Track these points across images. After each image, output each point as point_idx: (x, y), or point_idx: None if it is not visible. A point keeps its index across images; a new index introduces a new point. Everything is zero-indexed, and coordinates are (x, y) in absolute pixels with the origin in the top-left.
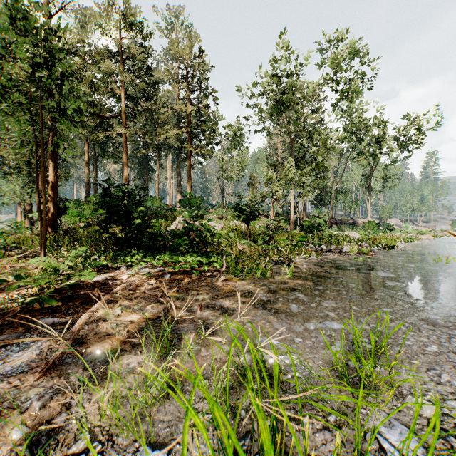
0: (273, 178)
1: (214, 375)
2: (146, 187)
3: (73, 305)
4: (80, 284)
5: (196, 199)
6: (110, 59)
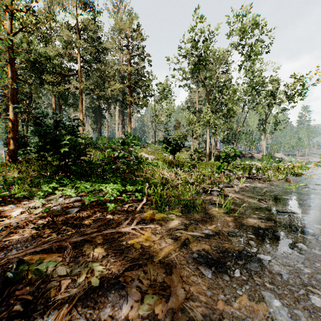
0: (193, 121)
1: None
2: (99, 129)
3: None
4: None
5: (134, 137)
6: (69, 30)
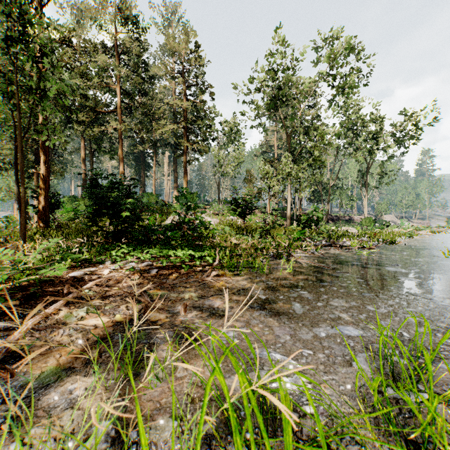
0: (269, 173)
1: (173, 446)
2: (143, 183)
3: (33, 304)
4: (54, 280)
5: (192, 194)
6: (106, 54)
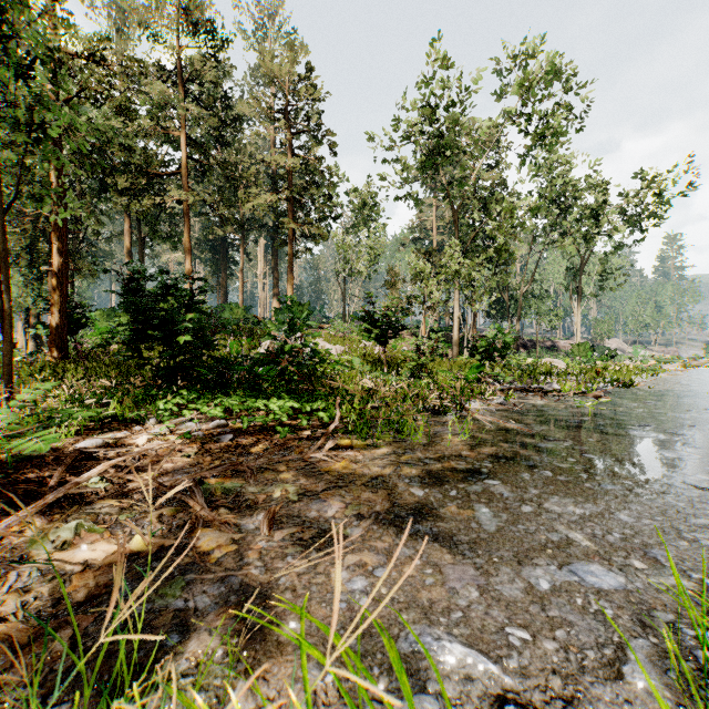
0: (425, 272)
1: None
2: (223, 288)
3: None
4: (45, 456)
5: (301, 306)
6: (163, 81)
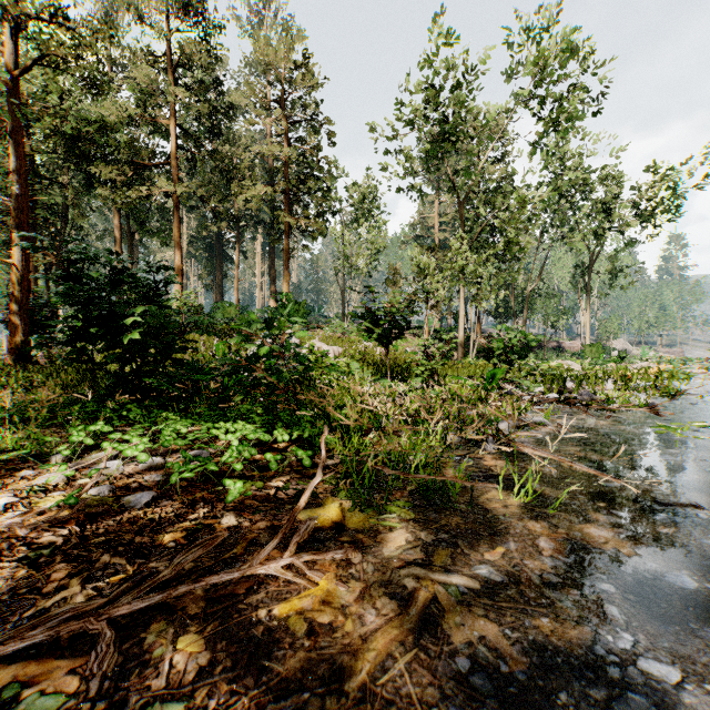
0: (429, 268)
1: None
2: (219, 287)
3: None
4: None
5: (297, 305)
6: (151, 66)
